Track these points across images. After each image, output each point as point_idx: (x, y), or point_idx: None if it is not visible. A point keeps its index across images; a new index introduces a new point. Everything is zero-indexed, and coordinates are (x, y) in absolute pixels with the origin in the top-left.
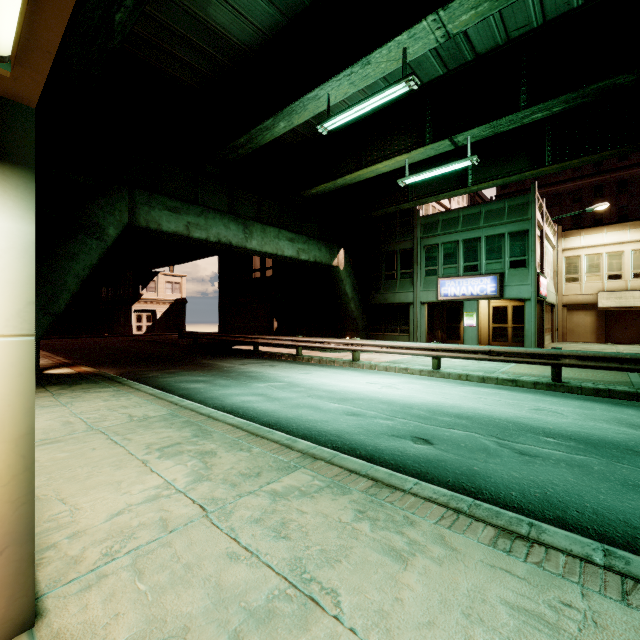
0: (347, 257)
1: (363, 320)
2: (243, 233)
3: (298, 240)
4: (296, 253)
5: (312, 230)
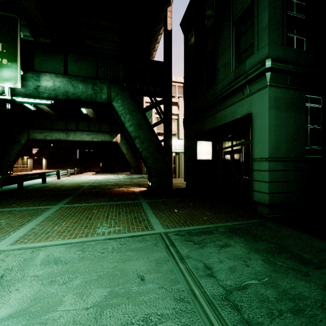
0: (123, 137)
1: (134, 163)
2: (66, 135)
3: (92, 134)
4: (91, 139)
5: (106, 128)
